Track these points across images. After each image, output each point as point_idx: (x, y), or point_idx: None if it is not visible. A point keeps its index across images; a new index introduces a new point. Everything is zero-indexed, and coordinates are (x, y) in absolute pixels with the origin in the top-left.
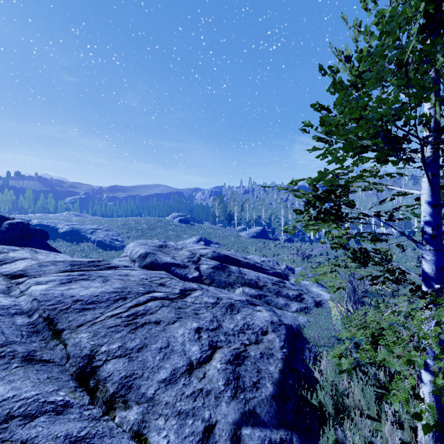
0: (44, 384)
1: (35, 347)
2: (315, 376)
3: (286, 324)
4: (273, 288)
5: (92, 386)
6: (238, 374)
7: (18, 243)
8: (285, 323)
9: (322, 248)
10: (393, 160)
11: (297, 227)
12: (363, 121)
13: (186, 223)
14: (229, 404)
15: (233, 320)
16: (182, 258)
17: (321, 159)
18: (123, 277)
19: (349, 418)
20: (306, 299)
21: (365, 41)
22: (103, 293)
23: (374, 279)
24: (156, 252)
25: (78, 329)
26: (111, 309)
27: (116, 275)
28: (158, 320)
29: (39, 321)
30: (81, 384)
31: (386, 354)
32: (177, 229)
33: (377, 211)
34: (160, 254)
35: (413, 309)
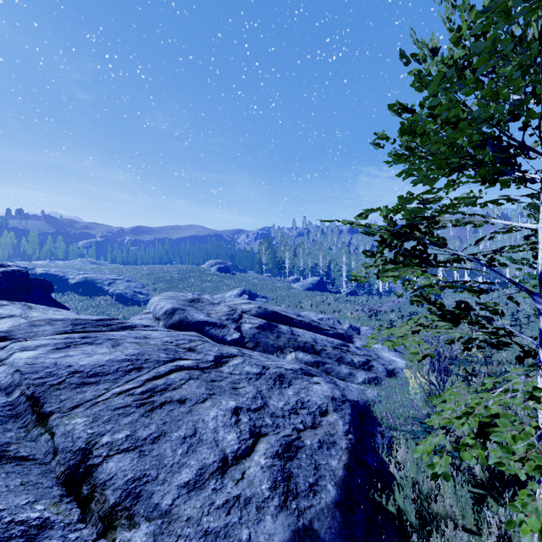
0: (14, 494)
1: (9, 439)
2: (390, 471)
3: (352, 400)
4: (334, 353)
5: (85, 493)
6: (289, 472)
7: (13, 296)
8: (350, 399)
9: (393, 302)
10: (504, 180)
11: (362, 277)
12: (466, 122)
13: (226, 272)
14: (277, 518)
15: (283, 397)
16: (219, 315)
17: (404, 179)
18: (141, 340)
19: (438, 531)
20: (376, 367)
21: (461, 19)
22: (110, 362)
23: (468, 343)
24: (186, 307)
25: (71, 412)
26: (120, 383)
27: (132, 337)
28: (183, 398)
29: (21, 401)
30: (70, 491)
31: (503, 455)
32: (216, 280)
33: (473, 254)
34: (191, 311)
35: (538, 388)
